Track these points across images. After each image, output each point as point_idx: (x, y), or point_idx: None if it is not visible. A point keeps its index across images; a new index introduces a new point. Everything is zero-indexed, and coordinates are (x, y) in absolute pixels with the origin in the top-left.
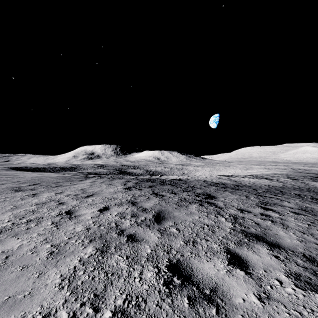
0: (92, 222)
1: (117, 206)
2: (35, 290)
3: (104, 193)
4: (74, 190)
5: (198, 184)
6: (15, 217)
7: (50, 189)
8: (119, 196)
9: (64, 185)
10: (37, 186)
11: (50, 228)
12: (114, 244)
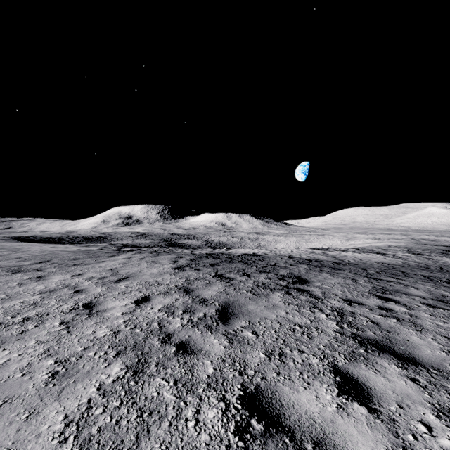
0: (123, 322)
1: (161, 296)
2: (18, 446)
3: (143, 275)
4: (100, 271)
5: (281, 261)
6: (6, 314)
7: (64, 268)
8: (165, 279)
9: (86, 262)
10: (45, 264)
11: (57, 332)
12: (155, 359)
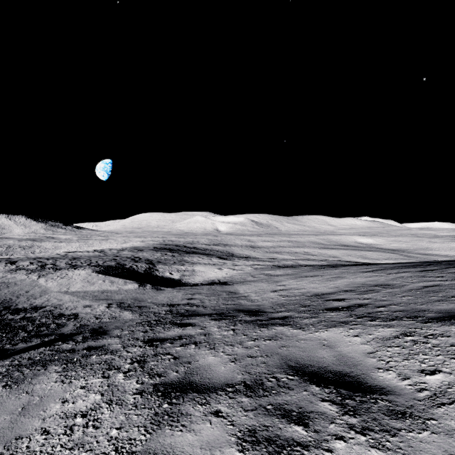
0: None
1: None
2: None
3: None
4: None
5: (19, 259)
6: None
7: None
8: None
9: None
10: None
11: None
12: None
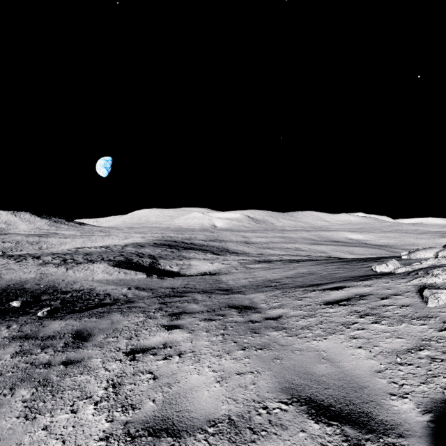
0: None
1: None
2: None
3: None
4: None
5: (40, 254)
6: None
7: None
8: None
9: None
10: None
11: None
12: (4, 264)
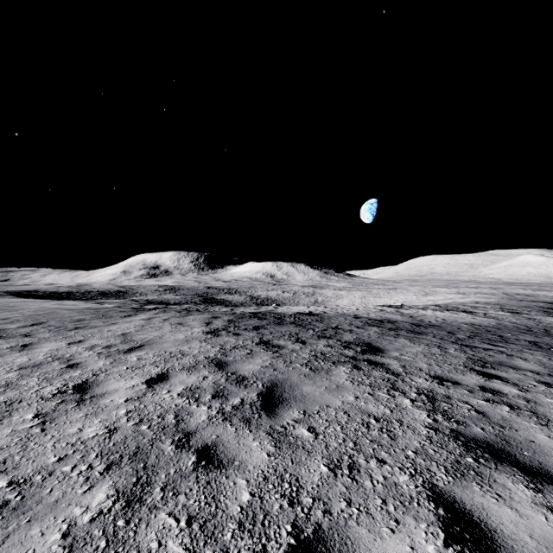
0: (125, 413)
1: (185, 373)
2: None
3: (164, 342)
4: (108, 336)
5: (345, 323)
6: None
7: (62, 333)
8: (192, 348)
9: (92, 325)
10: (37, 327)
11: (26, 430)
12: (162, 477)
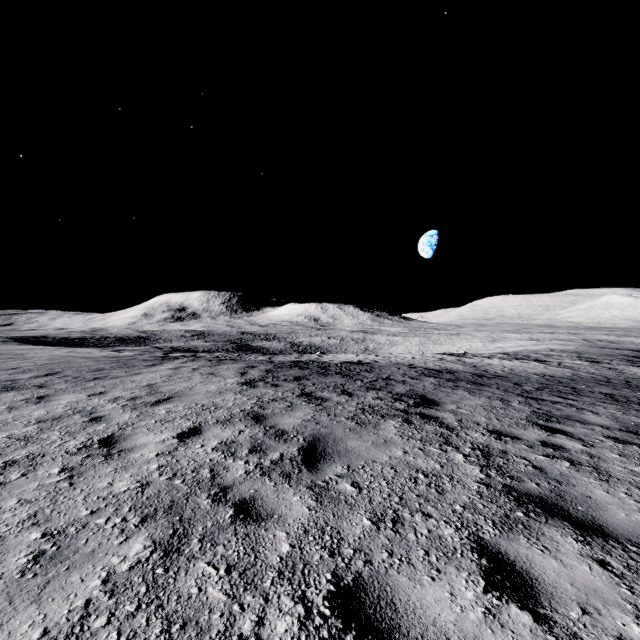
0: (157, 468)
1: (219, 426)
2: None
3: (195, 394)
4: (132, 387)
5: (398, 373)
6: None
7: (80, 384)
8: (226, 400)
9: (113, 375)
10: (52, 377)
11: (53, 485)
12: (199, 529)
